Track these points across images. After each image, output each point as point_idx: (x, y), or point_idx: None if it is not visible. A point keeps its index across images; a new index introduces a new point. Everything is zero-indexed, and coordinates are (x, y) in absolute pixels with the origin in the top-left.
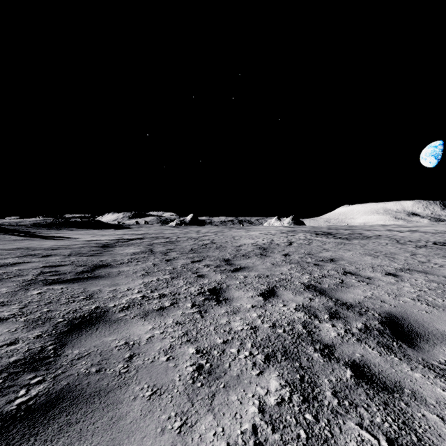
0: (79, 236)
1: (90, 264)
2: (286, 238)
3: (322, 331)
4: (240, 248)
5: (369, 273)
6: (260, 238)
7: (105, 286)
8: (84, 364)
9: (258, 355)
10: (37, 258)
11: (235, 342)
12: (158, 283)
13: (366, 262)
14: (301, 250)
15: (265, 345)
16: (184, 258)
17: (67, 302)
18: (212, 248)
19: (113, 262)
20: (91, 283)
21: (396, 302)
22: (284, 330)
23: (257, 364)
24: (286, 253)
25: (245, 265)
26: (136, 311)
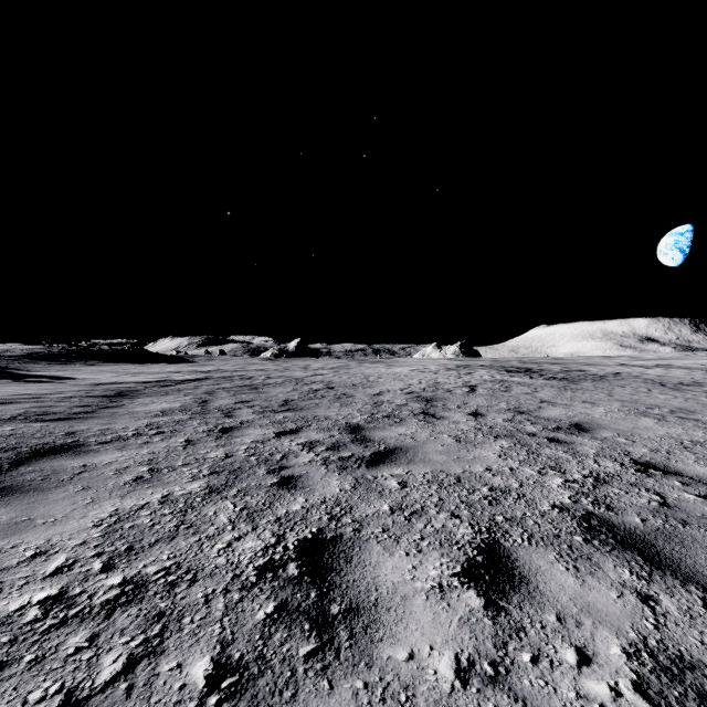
0: (89, 376)
1: (31, 444)
2: (460, 379)
3: None
4: (380, 399)
5: (700, 467)
6: (415, 379)
7: None
8: None
9: None
10: None
11: None
12: (154, 519)
13: (655, 432)
14: (500, 403)
15: None
16: (264, 423)
17: None
18: (326, 399)
19: (97, 436)
20: None
21: None
22: None
23: None
24: (473, 410)
25: (397, 444)
26: None
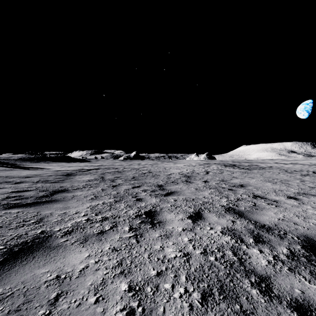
0: (51, 167)
1: (51, 189)
2: (204, 169)
3: (252, 258)
4: (170, 176)
5: (274, 197)
6: (185, 169)
7: (57, 209)
8: (0, 310)
9: (193, 292)
10: (10, 184)
11: (169, 274)
12: (103, 207)
13: (268, 187)
14: (216, 178)
15: (200, 279)
16: (127, 184)
17: (16, 226)
18: (149, 176)
19: (71, 187)
20: (46, 206)
21: (308, 224)
22: (216, 258)
23: (194, 307)
24: (205, 180)
25: (175, 190)
26: (77, 236)
